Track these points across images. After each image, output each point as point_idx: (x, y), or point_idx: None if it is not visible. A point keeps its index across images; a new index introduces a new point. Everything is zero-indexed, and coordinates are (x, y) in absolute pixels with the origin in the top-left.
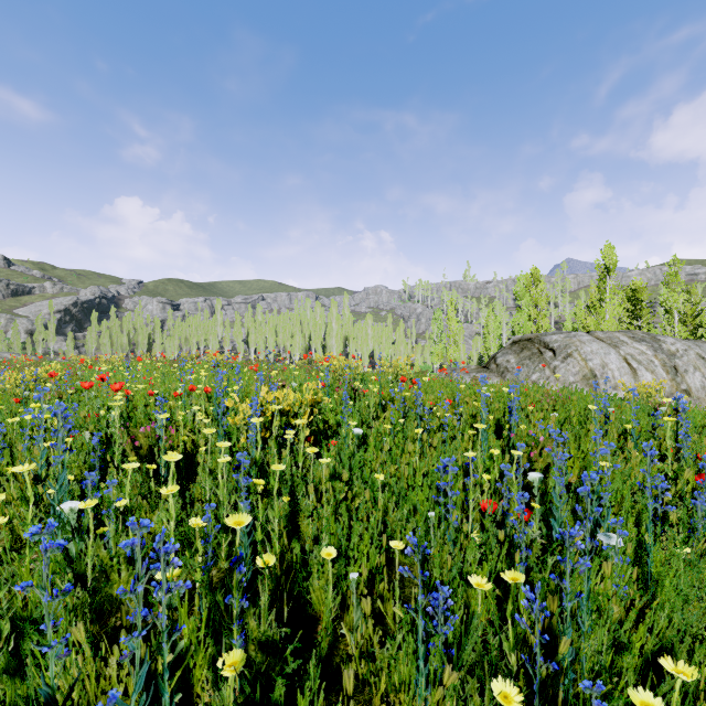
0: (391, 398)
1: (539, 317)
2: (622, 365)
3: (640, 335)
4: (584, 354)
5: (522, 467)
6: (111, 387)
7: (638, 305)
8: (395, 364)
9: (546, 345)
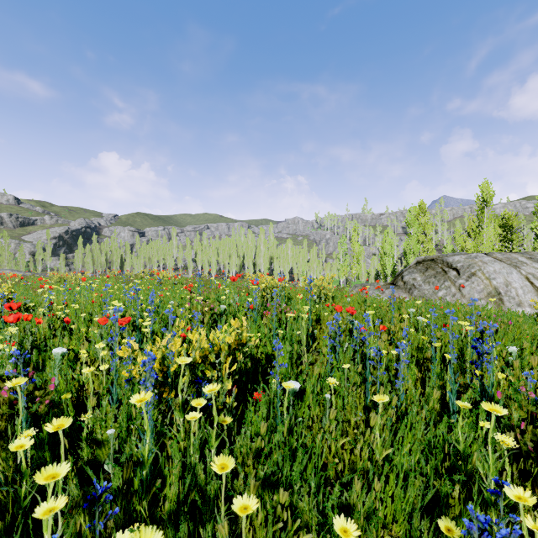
0: (316, 318)
1: (426, 241)
2: (525, 284)
3: (537, 256)
4: (487, 273)
5: (529, 448)
6: (5, 320)
7: (509, 230)
8: (318, 283)
9: (449, 265)
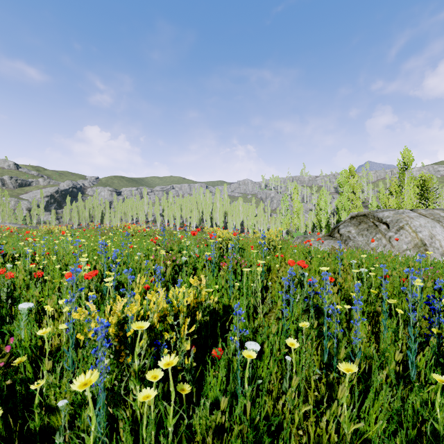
0: (267, 268)
1: (355, 198)
2: None
3: None
4: (414, 227)
5: None
6: None
7: (426, 190)
8: (267, 236)
9: (380, 220)
